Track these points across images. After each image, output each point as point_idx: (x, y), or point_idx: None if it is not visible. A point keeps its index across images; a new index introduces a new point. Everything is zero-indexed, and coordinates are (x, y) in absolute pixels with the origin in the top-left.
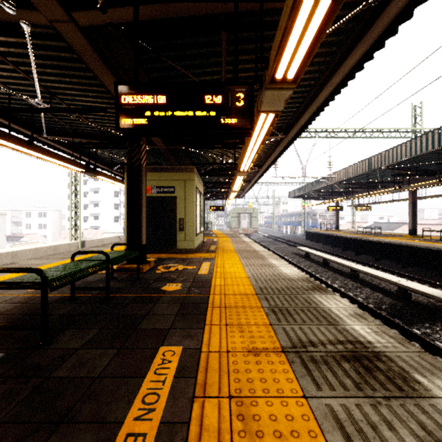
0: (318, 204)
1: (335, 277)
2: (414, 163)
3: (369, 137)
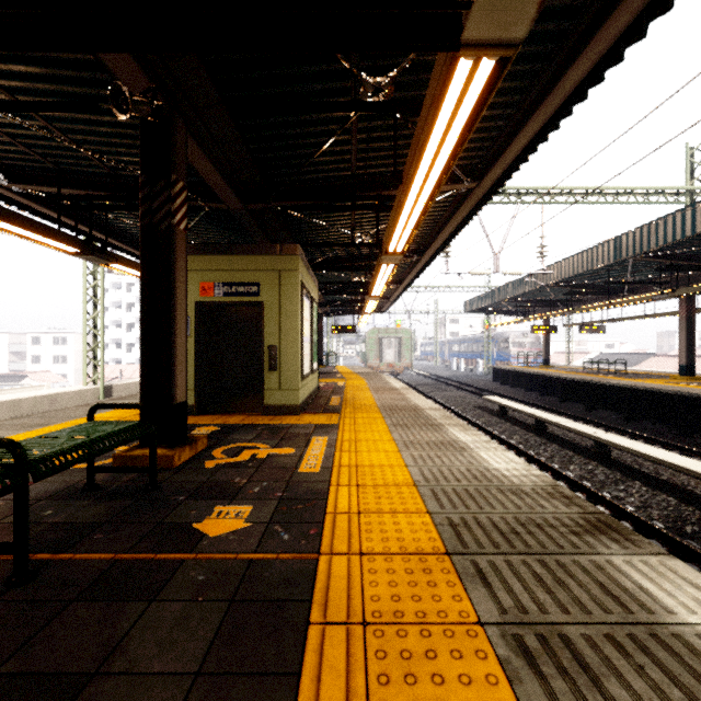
0: (514, 322)
1: (567, 456)
2: (698, 246)
3: (611, 202)
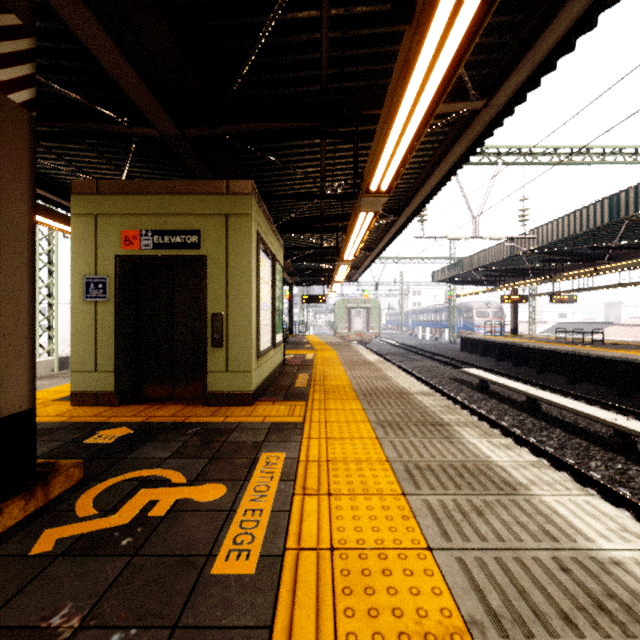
0: (484, 292)
1: (581, 447)
2: None
3: (598, 162)
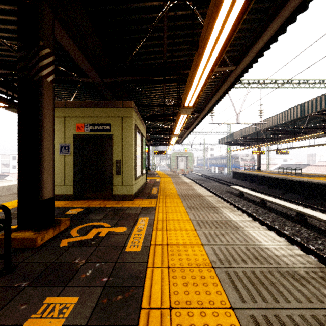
0: (244, 149)
1: (282, 221)
2: None
3: (296, 87)
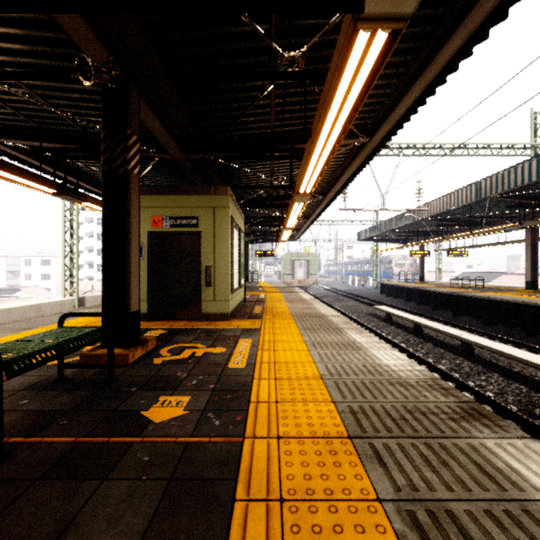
0: (397, 248)
1: (439, 353)
2: None
3: (472, 155)
